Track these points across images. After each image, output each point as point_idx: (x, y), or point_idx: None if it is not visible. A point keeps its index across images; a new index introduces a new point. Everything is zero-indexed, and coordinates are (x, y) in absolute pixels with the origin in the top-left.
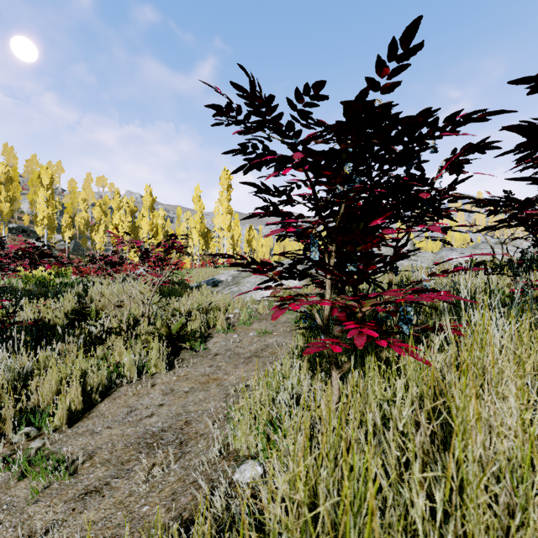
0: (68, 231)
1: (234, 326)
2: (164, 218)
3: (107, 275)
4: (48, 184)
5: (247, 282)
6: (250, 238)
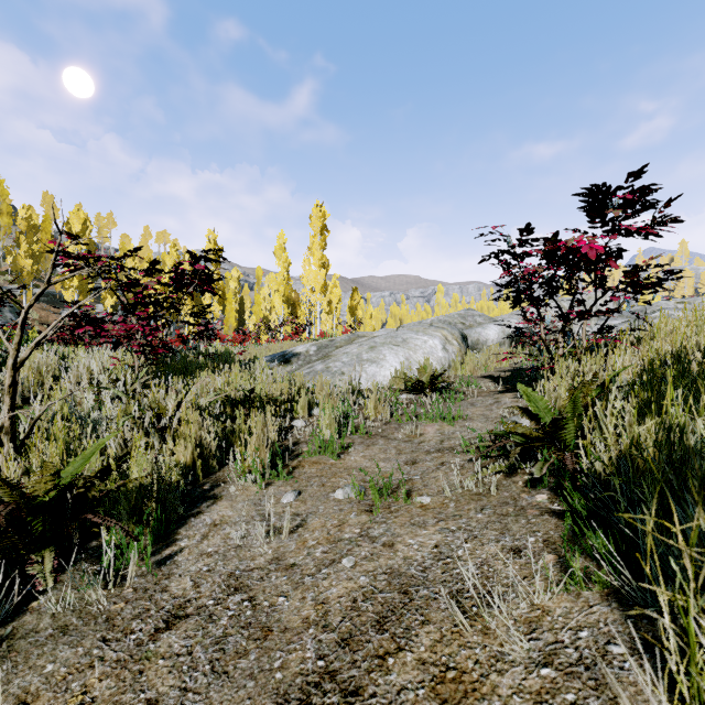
0: (110, 298)
1: (298, 456)
2: (238, 282)
3: (110, 346)
4: (79, 232)
5: (343, 353)
6: (355, 304)
